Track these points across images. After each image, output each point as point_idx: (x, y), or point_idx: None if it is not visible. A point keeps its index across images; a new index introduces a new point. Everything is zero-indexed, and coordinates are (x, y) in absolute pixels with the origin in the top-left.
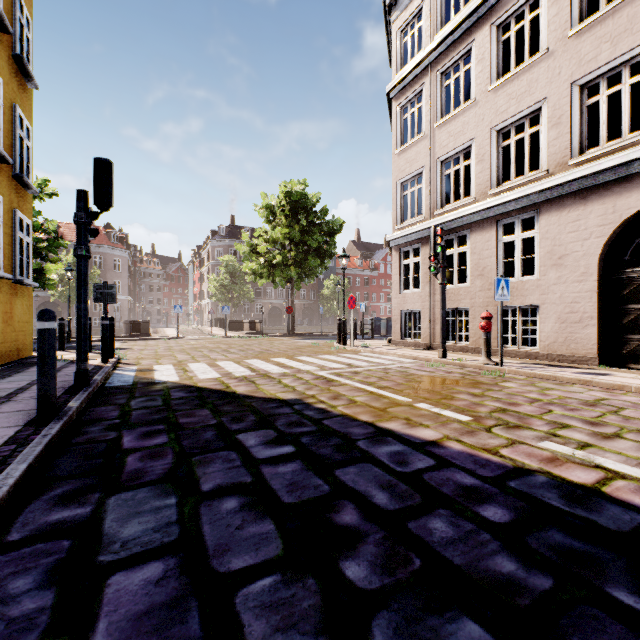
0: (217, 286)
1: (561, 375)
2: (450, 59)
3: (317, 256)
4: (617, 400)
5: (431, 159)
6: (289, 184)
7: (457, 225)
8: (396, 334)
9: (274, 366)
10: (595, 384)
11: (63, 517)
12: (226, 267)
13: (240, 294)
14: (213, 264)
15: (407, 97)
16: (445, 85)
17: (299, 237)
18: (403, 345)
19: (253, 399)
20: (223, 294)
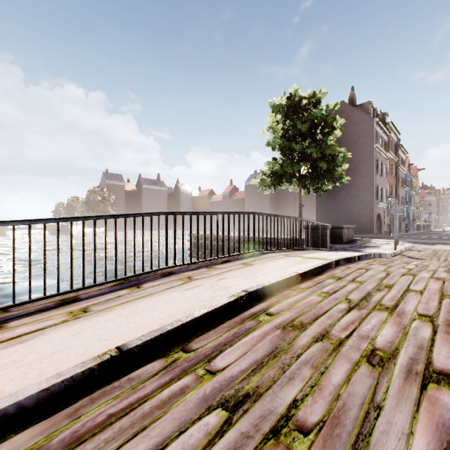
0: None
1: None
2: None
3: None
4: None
5: None
6: None
7: None
8: None
9: None
10: None
11: None
12: None
13: None
14: None
15: None
16: None
17: None
18: None
19: None
20: None
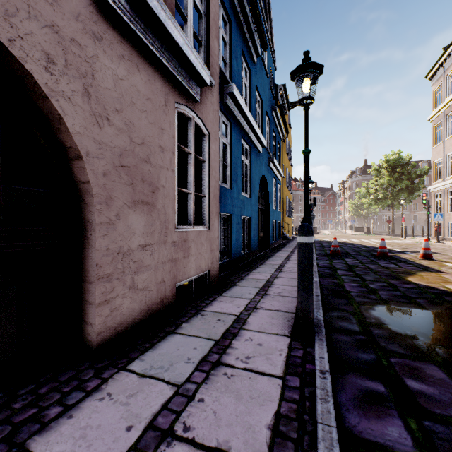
0: (353, 206)
1: (446, 244)
2: (450, 111)
3: (409, 190)
4: (437, 247)
5: (444, 154)
6: (388, 156)
7: (451, 186)
8: (432, 234)
9: (357, 240)
10: (451, 246)
11: (319, 244)
12: (358, 195)
13: (367, 211)
14: (351, 192)
15: (436, 123)
16: (450, 121)
17: (393, 183)
18: (434, 239)
19: (343, 242)
20: (356, 211)
